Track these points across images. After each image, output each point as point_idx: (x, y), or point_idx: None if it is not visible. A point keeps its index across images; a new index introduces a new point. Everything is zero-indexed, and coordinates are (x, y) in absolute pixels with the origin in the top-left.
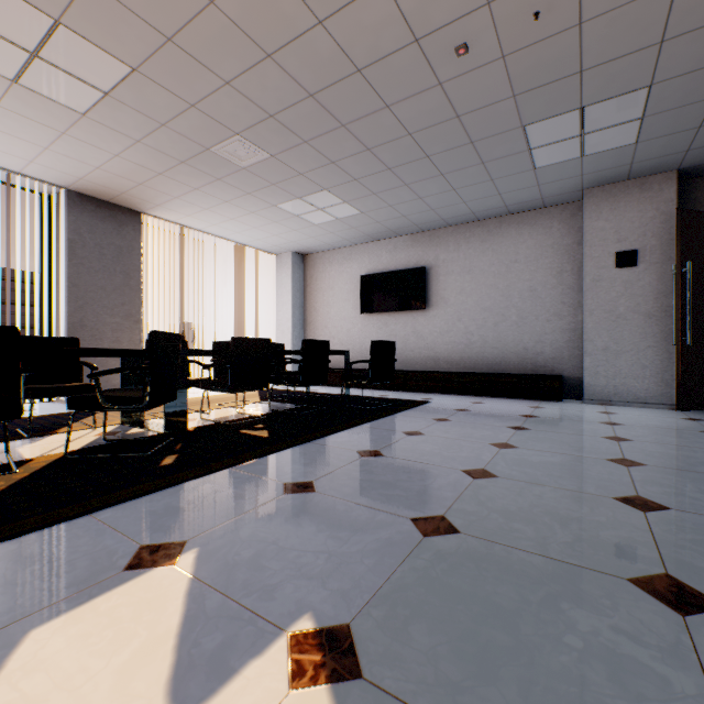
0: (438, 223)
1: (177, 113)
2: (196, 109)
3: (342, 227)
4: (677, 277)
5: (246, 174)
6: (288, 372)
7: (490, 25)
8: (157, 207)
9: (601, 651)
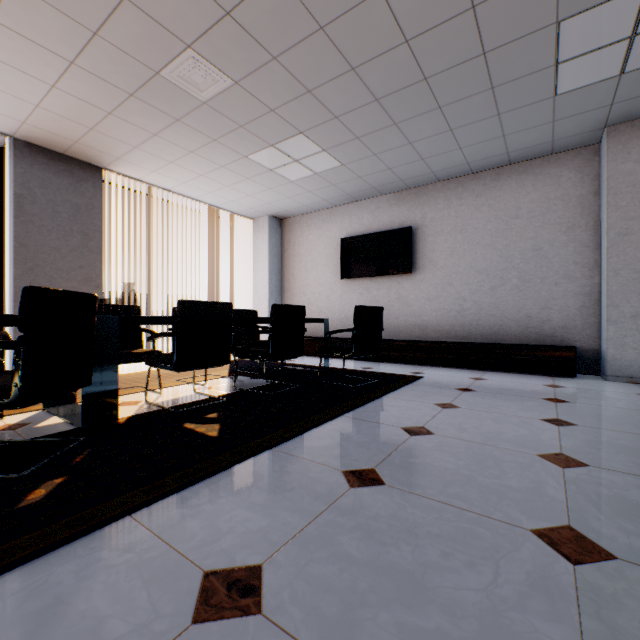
0: (426, 178)
1: (108, 12)
2: (130, 3)
3: (321, 184)
4: None
5: (209, 111)
6: (260, 342)
7: None
8: (118, 161)
9: None
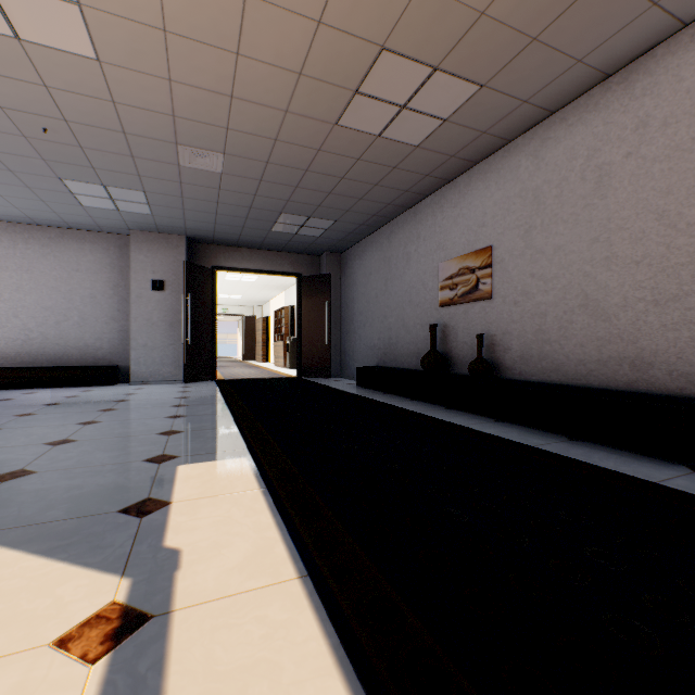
0: None
1: None
2: None
3: None
4: (184, 302)
5: None
6: None
7: (7, 117)
8: None
9: (3, 460)
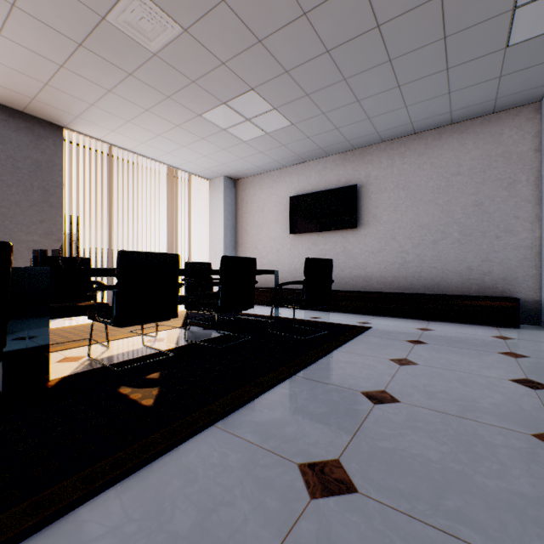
0: (371, 138)
1: None
2: None
3: (271, 144)
4: None
5: (160, 64)
6: (213, 293)
7: None
8: (77, 119)
9: None
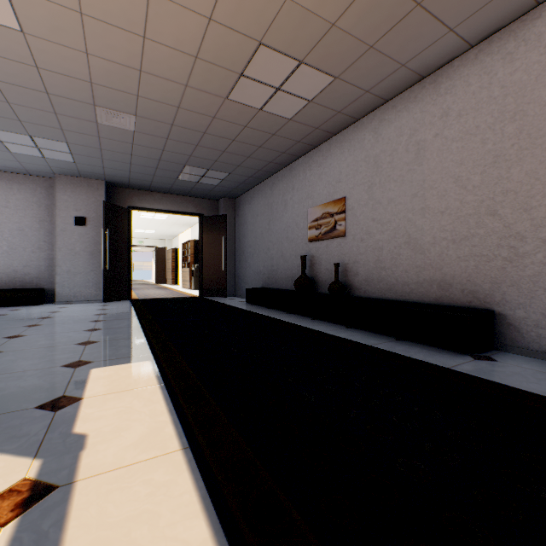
0: None
1: None
2: None
3: None
4: (104, 235)
5: None
6: None
7: None
8: None
9: None
